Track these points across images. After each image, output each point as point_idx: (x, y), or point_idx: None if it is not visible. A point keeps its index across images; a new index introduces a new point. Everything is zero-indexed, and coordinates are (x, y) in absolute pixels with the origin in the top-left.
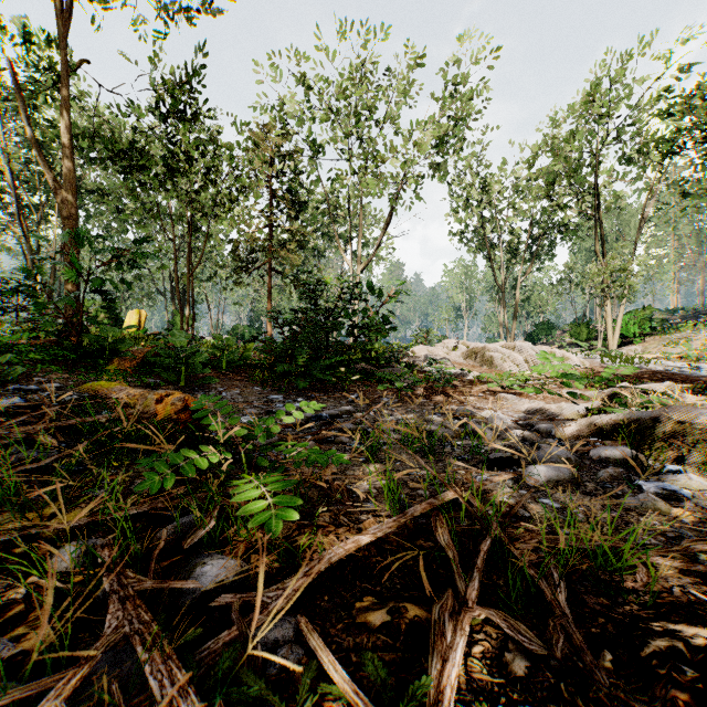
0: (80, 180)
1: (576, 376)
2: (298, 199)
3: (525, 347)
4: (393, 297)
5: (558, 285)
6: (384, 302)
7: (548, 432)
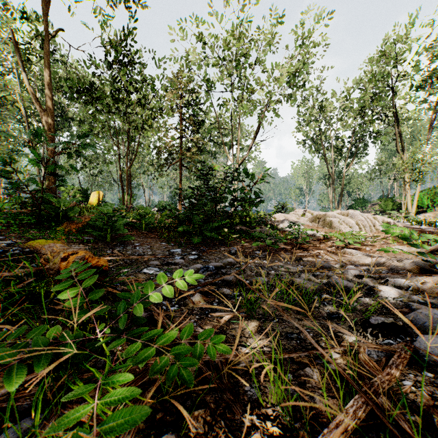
0: (67, 113)
1: (436, 238)
2: (198, 120)
3: (356, 214)
4: (261, 180)
5: (370, 173)
6: (255, 183)
7: (405, 287)
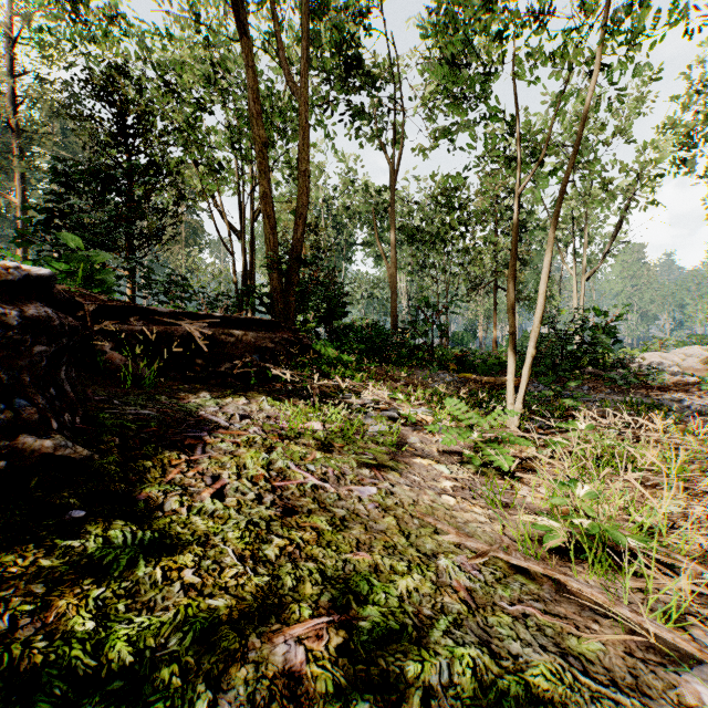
0: (350, 235)
1: None
2: (521, 223)
3: None
4: (619, 315)
5: None
6: (610, 320)
7: None
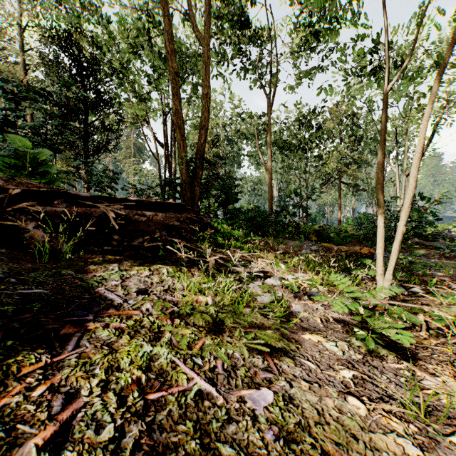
0: (239, 149)
1: None
2: (358, 138)
3: None
4: (438, 200)
5: None
6: (431, 204)
7: None
